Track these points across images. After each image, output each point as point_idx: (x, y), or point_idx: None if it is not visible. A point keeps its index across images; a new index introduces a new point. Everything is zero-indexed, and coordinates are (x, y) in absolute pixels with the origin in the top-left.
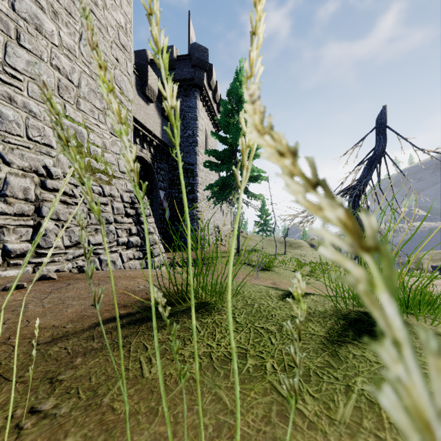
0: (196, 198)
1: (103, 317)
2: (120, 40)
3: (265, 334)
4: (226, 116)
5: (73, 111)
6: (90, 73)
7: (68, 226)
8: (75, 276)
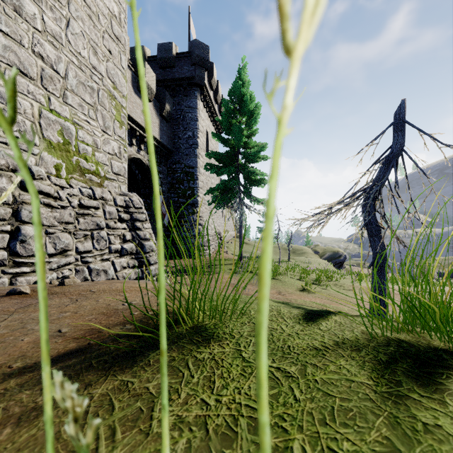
0: (196, 202)
1: (67, 350)
2: (114, 30)
3: (284, 380)
4: (228, 116)
5: (59, 105)
6: (79, 64)
7: (52, 232)
8: (52, 290)
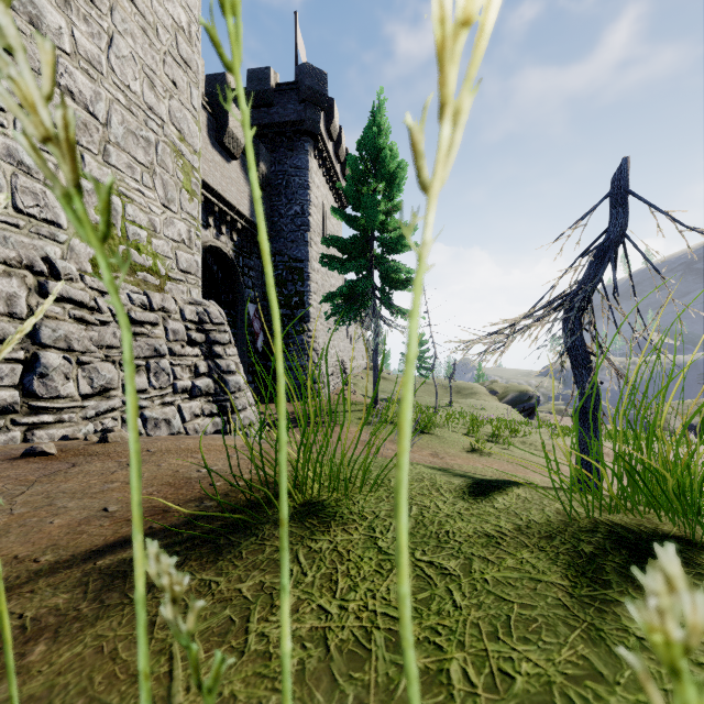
0: (307, 315)
1: (119, 536)
2: (180, 51)
3: (439, 580)
4: (356, 181)
5: (97, 167)
6: (128, 103)
7: (88, 360)
8: (90, 449)
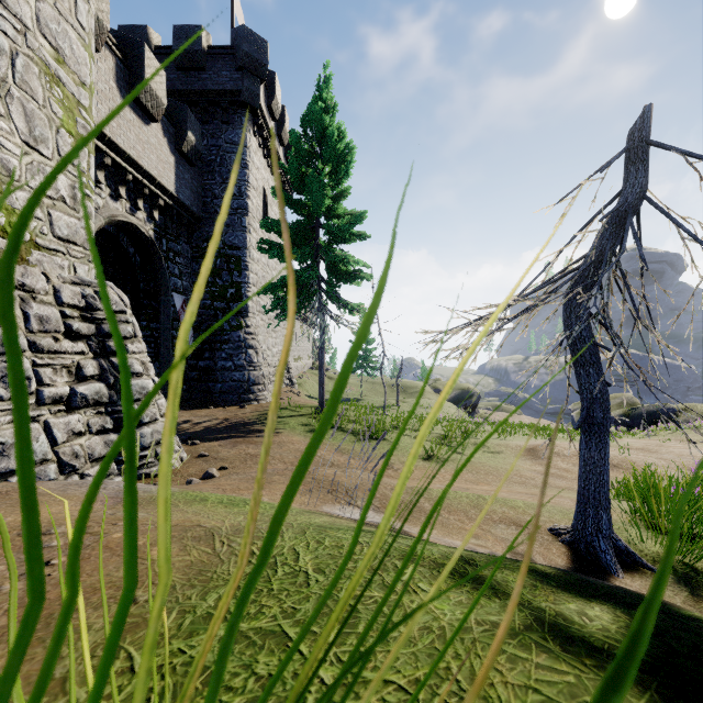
0: (244, 309)
1: None
2: None
3: None
4: (300, 161)
5: None
6: None
7: None
8: None
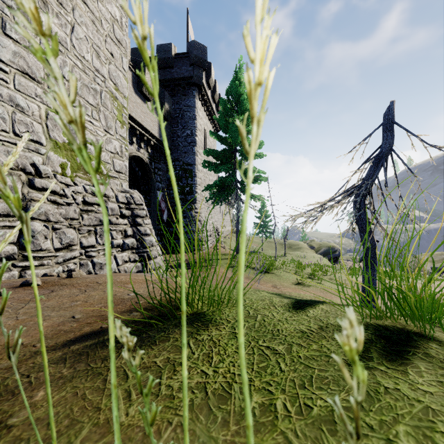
0: (194, 199)
1: (82, 332)
2: (115, 34)
3: (272, 356)
4: (225, 115)
5: None
6: (83, 67)
7: (59, 227)
8: (61, 282)
